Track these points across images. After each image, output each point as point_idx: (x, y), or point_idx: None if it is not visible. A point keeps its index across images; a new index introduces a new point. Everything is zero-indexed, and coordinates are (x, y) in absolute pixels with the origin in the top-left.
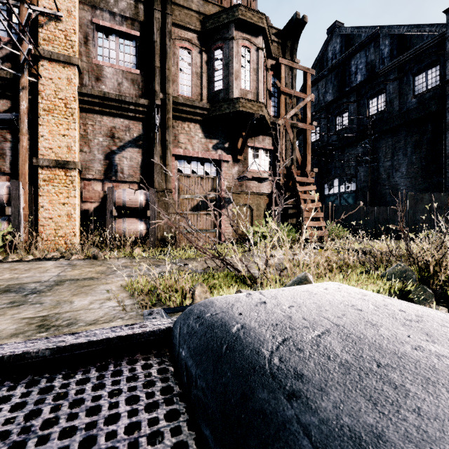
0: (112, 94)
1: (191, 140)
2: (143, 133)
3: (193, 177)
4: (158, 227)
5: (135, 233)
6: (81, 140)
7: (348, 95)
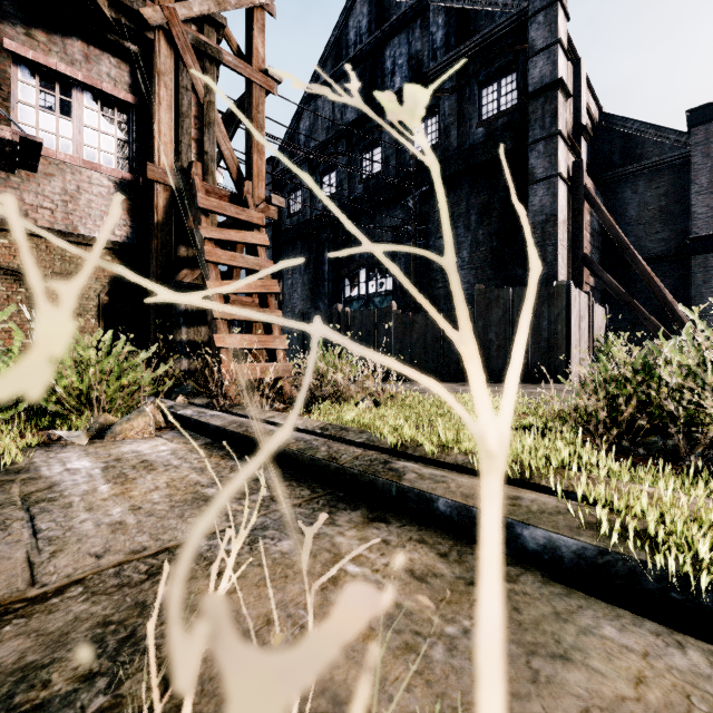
0: None
1: None
2: None
3: None
4: None
5: None
6: None
7: (381, 112)
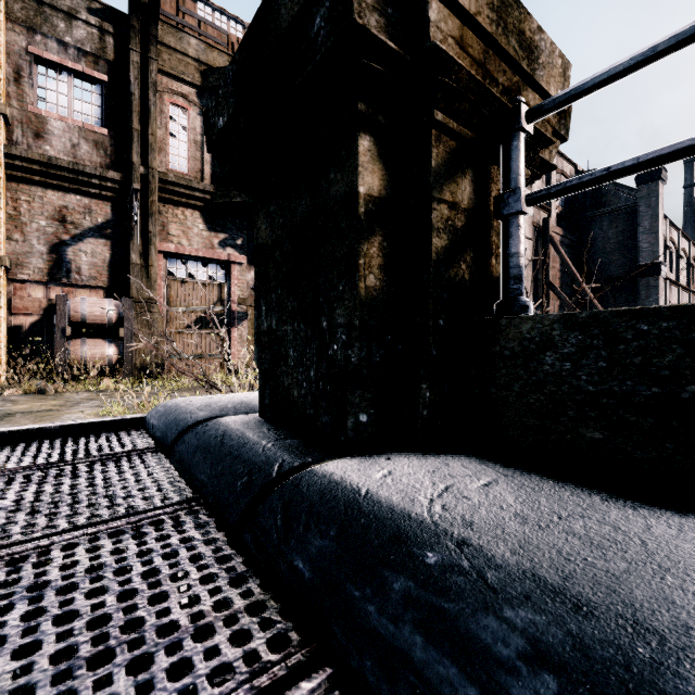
0: (63, 160)
1: (187, 232)
2: (113, 218)
3: (191, 283)
4: (137, 351)
5: (101, 359)
6: (9, 223)
7: None
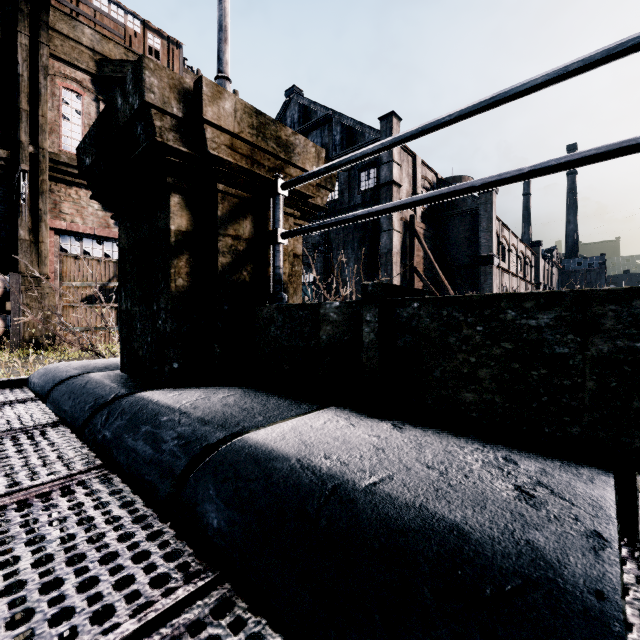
0: None
1: (81, 211)
2: None
3: (86, 259)
4: (26, 324)
5: None
6: None
7: None
